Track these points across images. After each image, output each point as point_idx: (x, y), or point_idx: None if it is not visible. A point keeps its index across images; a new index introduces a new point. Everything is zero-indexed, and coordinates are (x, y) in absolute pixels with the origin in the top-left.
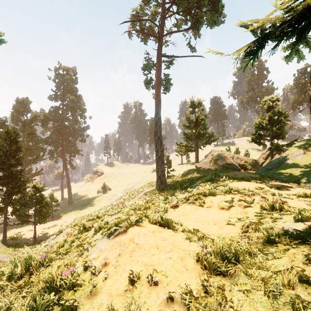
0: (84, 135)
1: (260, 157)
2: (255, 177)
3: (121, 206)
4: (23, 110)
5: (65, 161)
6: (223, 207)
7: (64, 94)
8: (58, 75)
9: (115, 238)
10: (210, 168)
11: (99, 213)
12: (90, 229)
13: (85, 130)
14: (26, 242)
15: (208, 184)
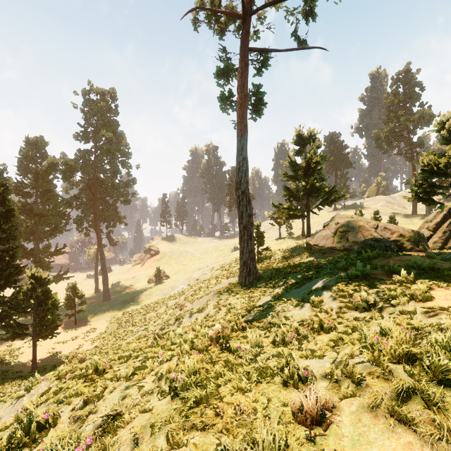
0: (128, 194)
1: (421, 227)
2: None
3: (178, 311)
4: (35, 155)
5: (98, 234)
6: None
7: (97, 130)
8: (87, 101)
9: None
10: (333, 246)
11: (146, 319)
12: (41, 437)
13: (130, 186)
14: (21, 369)
15: (363, 290)
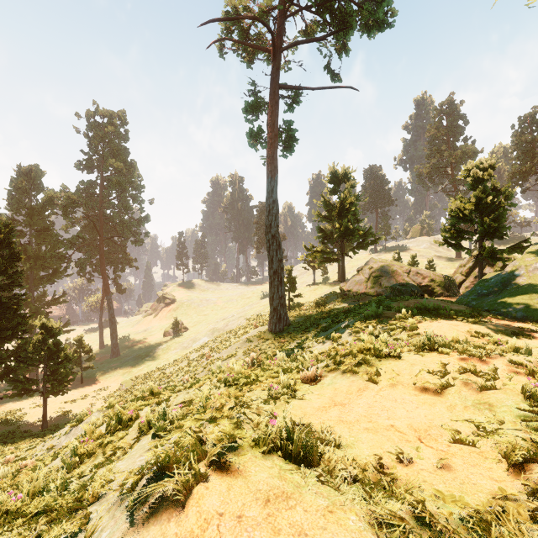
0: (140, 233)
1: (456, 271)
2: (461, 311)
3: (204, 362)
4: (30, 188)
5: (105, 279)
6: (425, 387)
7: (104, 159)
8: (92, 125)
9: (149, 526)
10: (366, 292)
11: (166, 374)
12: (131, 424)
13: (142, 224)
14: (29, 429)
15: (372, 326)
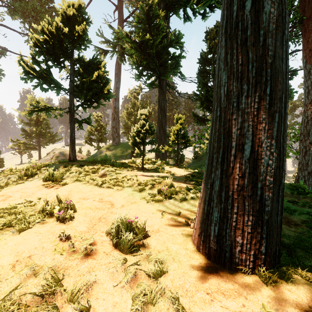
0: None
1: None
2: None
3: None
4: None
5: None
6: None
7: None
8: None
9: None
10: None
11: None
12: None
13: None
14: None
15: None
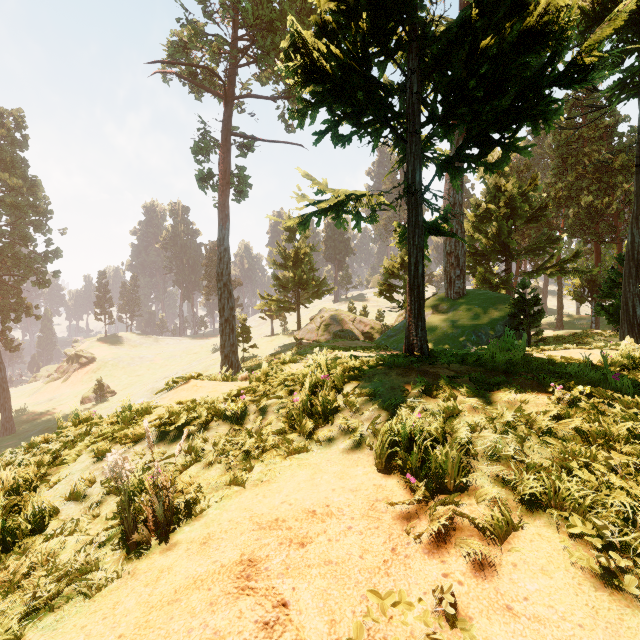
0: (46, 272)
1: (396, 320)
2: (369, 347)
3: None
4: None
5: None
6: None
7: None
8: None
9: (177, 388)
10: (317, 339)
11: None
12: None
13: (50, 260)
14: None
15: (301, 358)
